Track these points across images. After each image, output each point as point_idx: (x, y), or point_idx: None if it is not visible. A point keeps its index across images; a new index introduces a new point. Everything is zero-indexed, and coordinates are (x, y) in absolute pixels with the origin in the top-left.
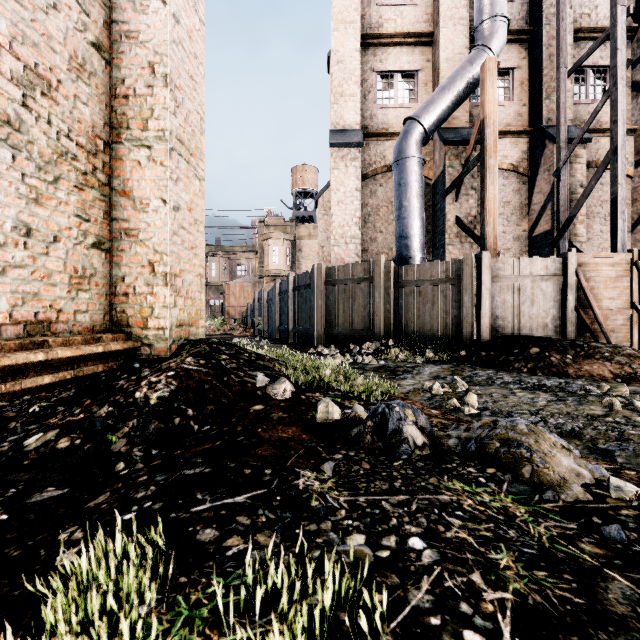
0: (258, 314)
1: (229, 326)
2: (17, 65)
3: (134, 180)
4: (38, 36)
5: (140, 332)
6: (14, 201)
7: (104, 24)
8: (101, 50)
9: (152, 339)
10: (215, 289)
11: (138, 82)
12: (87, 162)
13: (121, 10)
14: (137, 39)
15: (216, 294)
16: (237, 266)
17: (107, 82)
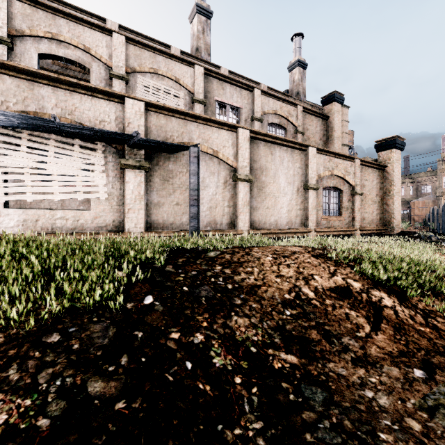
0: (432, 220)
1: (413, 227)
2: (375, 195)
3: (387, 202)
4: (377, 189)
5: (389, 226)
6: (375, 211)
7: (382, 178)
8: (382, 182)
9: (391, 227)
10: (403, 203)
11: (388, 185)
12: (381, 201)
13: (385, 174)
14: (388, 178)
15: (404, 206)
16: (422, 186)
17: (383, 187)
